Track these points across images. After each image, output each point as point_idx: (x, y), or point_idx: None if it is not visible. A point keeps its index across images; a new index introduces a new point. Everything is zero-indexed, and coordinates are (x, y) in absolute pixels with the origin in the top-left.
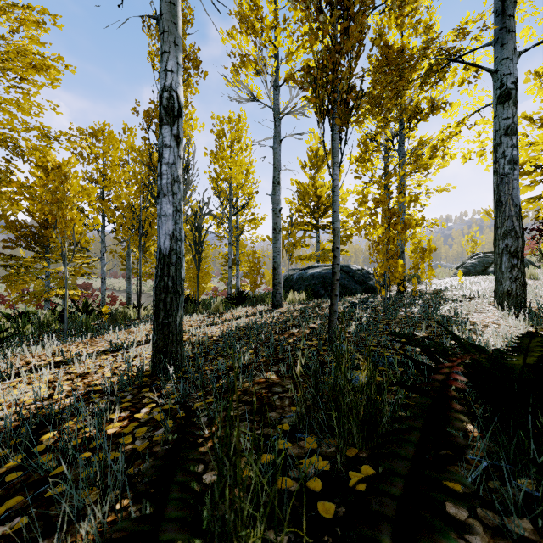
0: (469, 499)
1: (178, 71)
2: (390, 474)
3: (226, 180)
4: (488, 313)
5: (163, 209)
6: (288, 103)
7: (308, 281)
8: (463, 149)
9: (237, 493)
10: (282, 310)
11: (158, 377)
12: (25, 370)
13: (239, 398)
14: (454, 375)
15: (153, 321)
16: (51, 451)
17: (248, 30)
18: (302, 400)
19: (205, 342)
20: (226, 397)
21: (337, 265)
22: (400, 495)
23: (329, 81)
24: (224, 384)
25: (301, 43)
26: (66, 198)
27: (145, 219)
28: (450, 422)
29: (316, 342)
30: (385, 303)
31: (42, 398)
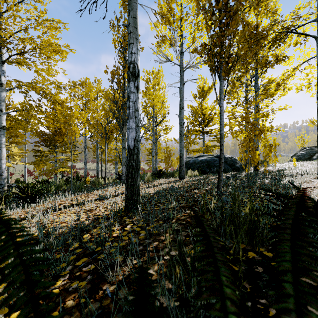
0: (315, 222)
1: (137, 53)
2: (286, 219)
3: (151, 106)
4: (313, 183)
5: (130, 125)
6: (188, 62)
7: (199, 164)
8: (296, 84)
9: (189, 259)
10: (185, 180)
11: (128, 212)
12: (60, 207)
13: (176, 222)
14: (305, 192)
15: (125, 183)
16: (90, 242)
17: (166, 22)
18: (214, 221)
19: (147, 196)
20: (169, 221)
21: (222, 154)
22: (291, 223)
23: (218, 52)
24: (166, 215)
25: (196, 27)
26: (72, 119)
27: (108, 129)
28: (306, 205)
29: (210, 197)
30: (248, 176)
31: (75, 220)
